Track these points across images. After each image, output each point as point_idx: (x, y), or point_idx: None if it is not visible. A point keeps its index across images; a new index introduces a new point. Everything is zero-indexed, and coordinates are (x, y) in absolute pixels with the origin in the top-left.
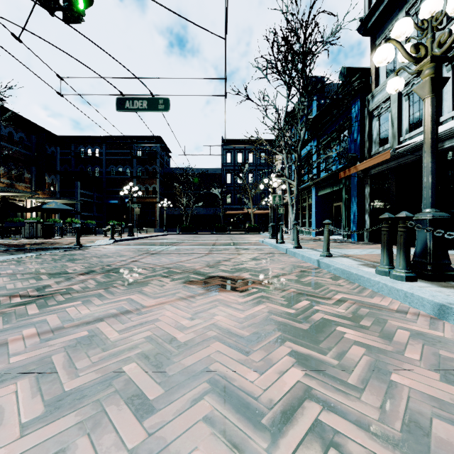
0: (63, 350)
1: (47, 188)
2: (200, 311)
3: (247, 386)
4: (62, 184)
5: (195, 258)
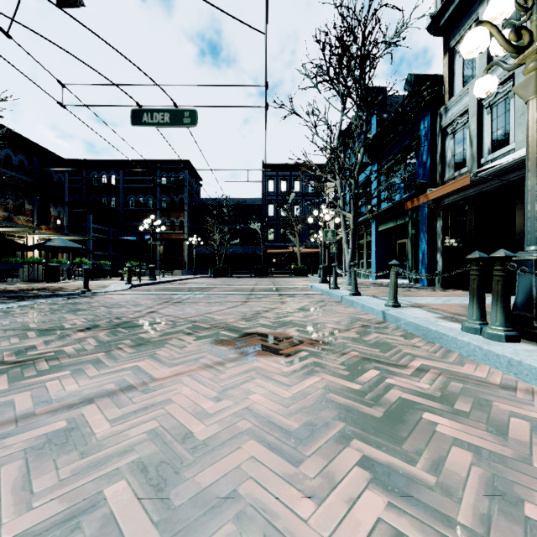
0: (22, 454)
1: (53, 222)
2: (230, 387)
3: (298, 531)
4: (70, 218)
5: (228, 308)
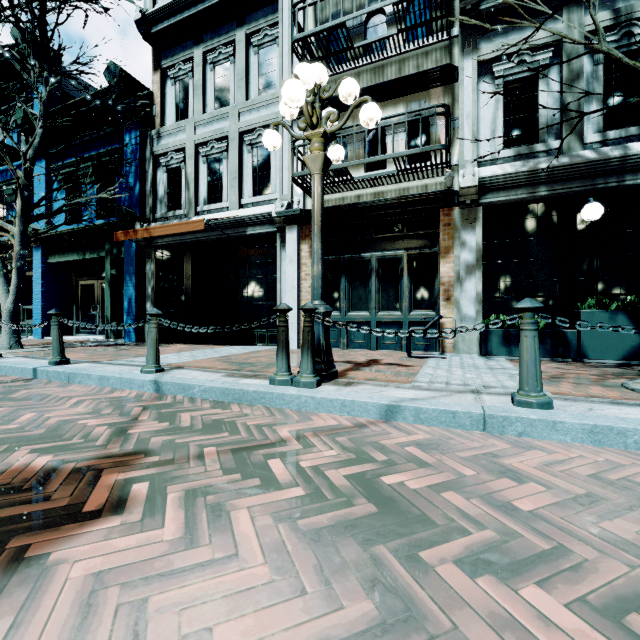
0: None
1: None
2: None
3: None
4: None
5: None
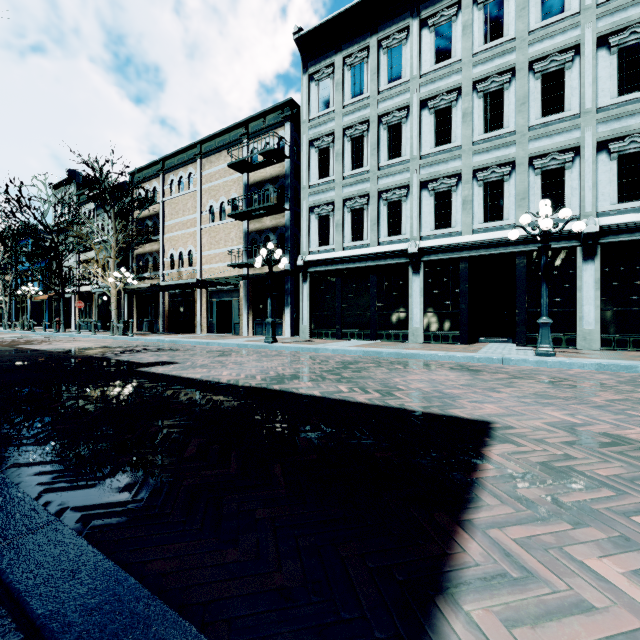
0: None
1: None
2: None
3: None
4: None
5: None
